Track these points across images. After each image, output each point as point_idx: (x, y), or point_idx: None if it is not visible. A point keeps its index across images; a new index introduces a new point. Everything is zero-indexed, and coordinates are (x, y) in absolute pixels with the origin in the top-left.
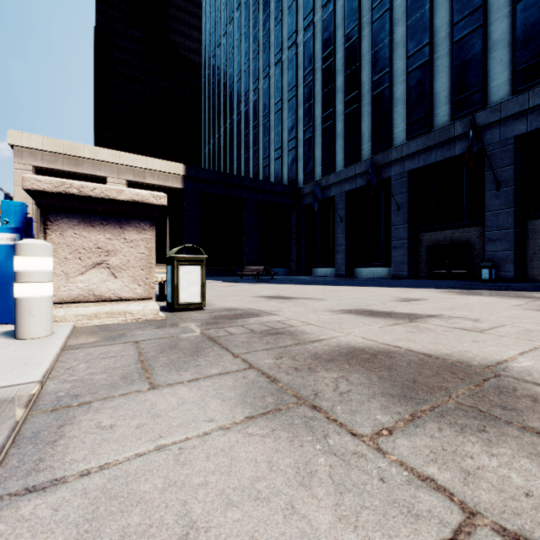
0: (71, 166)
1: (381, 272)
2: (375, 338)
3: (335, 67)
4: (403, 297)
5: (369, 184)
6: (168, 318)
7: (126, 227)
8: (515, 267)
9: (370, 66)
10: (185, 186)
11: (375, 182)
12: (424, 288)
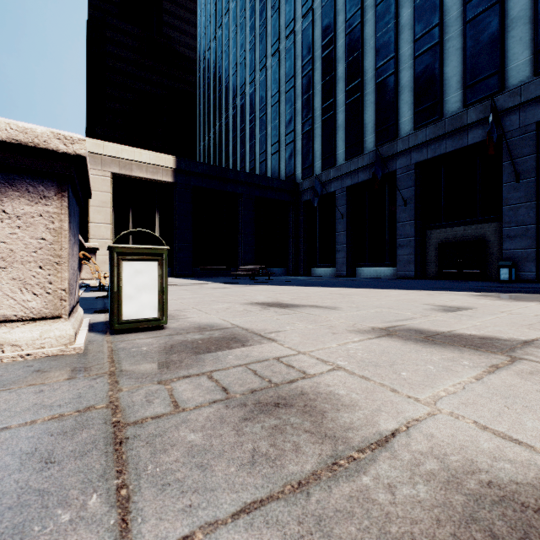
0: None
1: (385, 272)
2: (512, 429)
3: (335, 55)
4: (438, 304)
5: (374, 176)
6: (89, 350)
7: (6, 191)
8: (537, 266)
9: (374, 52)
10: (175, 179)
11: (380, 175)
12: (449, 291)
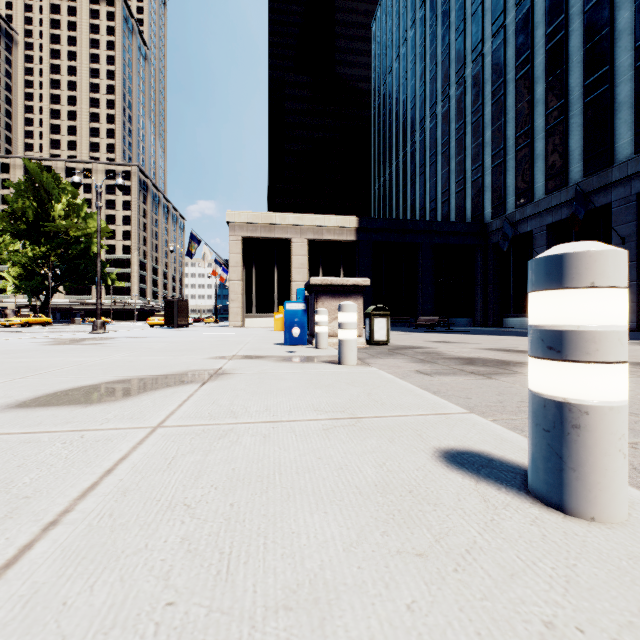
0: (266, 233)
1: None
2: (482, 356)
3: (533, 75)
4: None
5: (574, 217)
6: (370, 347)
7: (349, 298)
8: None
9: (582, 66)
10: (358, 237)
11: (582, 214)
12: None
